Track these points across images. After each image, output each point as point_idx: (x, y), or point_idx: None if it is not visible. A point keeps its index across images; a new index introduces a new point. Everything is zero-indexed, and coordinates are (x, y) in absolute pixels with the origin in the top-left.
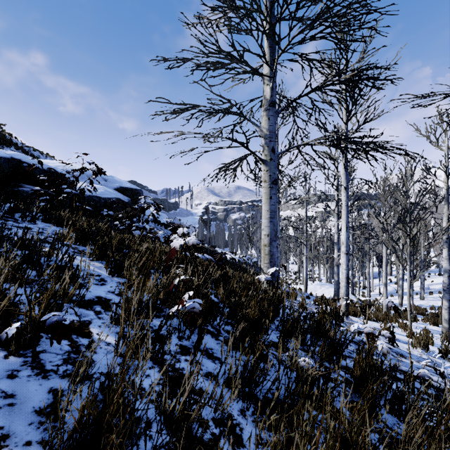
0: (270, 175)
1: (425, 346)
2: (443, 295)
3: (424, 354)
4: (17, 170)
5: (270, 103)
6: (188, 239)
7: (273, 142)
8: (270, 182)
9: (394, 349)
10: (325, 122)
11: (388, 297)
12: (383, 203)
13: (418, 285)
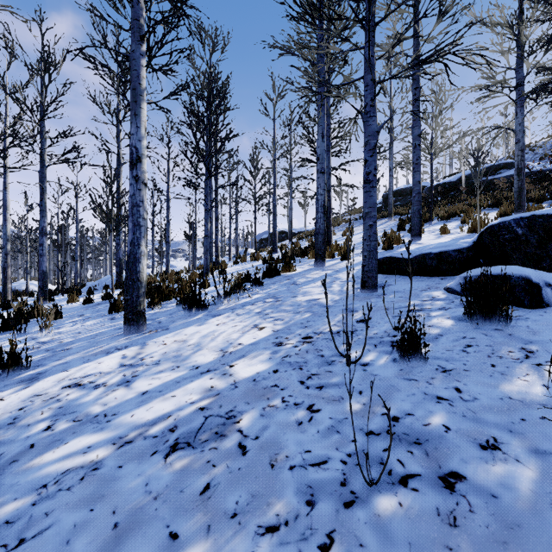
0: None
1: None
2: None
3: None
4: None
5: None
6: None
7: None
8: None
9: None
10: None
11: None
12: None
13: None
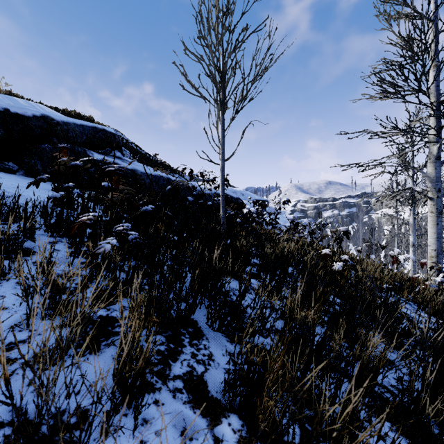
0: (437, 208)
1: None
2: None
3: None
4: (226, 200)
5: (436, 158)
6: (409, 256)
7: (439, 184)
8: (437, 213)
9: None
10: None
11: None
12: None
13: None
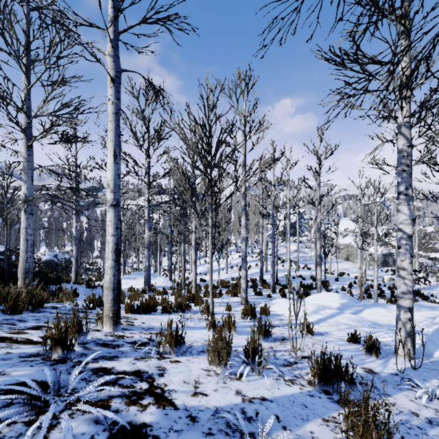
0: None
1: (227, 358)
2: (242, 265)
3: (225, 381)
4: None
5: None
6: None
7: None
8: None
9: (154, 431)
10: None
11: (203, 276)
12: (181, 138)
13: (224, 262)
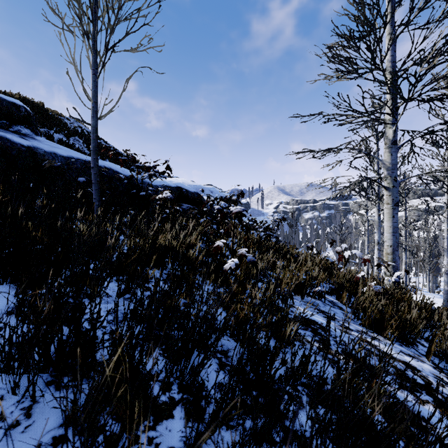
0: (392, 199)
1: None
2: None
3: None
4: (180, 194)
5: (392, 142)
6: (355, 251)
7: (395, 172)
8: (392, 204)
9: None
10: (441, 143)
11: None
12: None
13: None
